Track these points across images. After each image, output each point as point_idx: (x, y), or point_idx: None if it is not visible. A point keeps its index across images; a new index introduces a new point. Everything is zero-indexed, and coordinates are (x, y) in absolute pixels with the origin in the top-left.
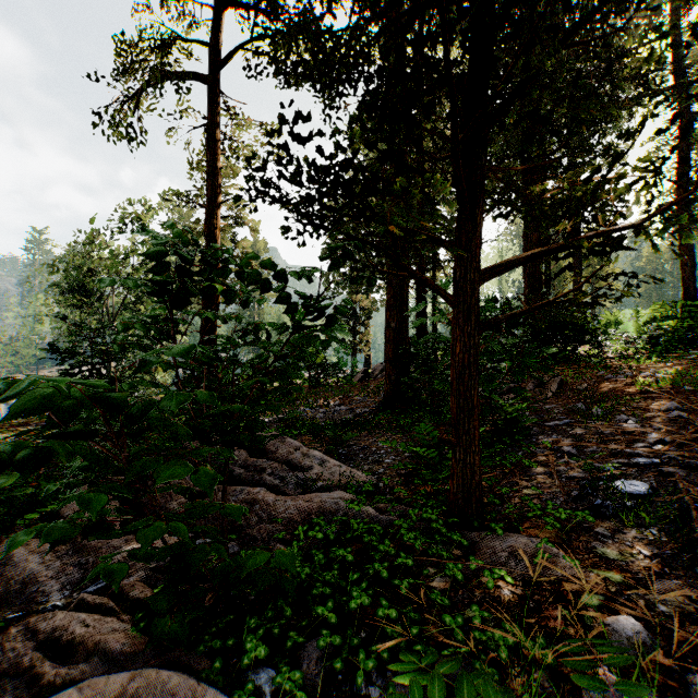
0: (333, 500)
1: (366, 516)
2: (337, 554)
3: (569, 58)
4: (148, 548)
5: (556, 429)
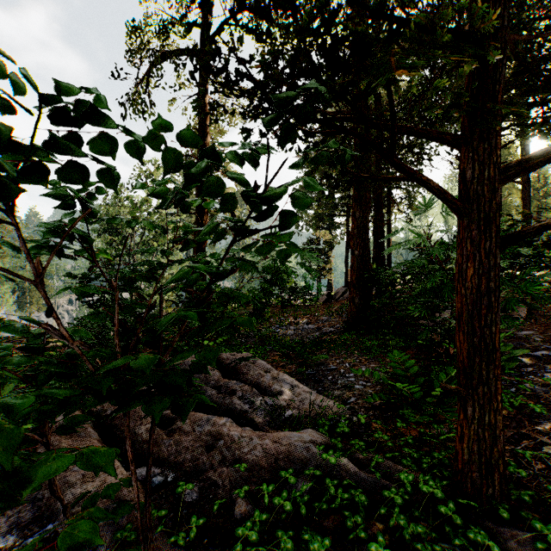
0: (303, 444)
1: (344, 472)
2: (311, 548)
3: (523, 3)
4: (103, 488)
5: (545, 360)
